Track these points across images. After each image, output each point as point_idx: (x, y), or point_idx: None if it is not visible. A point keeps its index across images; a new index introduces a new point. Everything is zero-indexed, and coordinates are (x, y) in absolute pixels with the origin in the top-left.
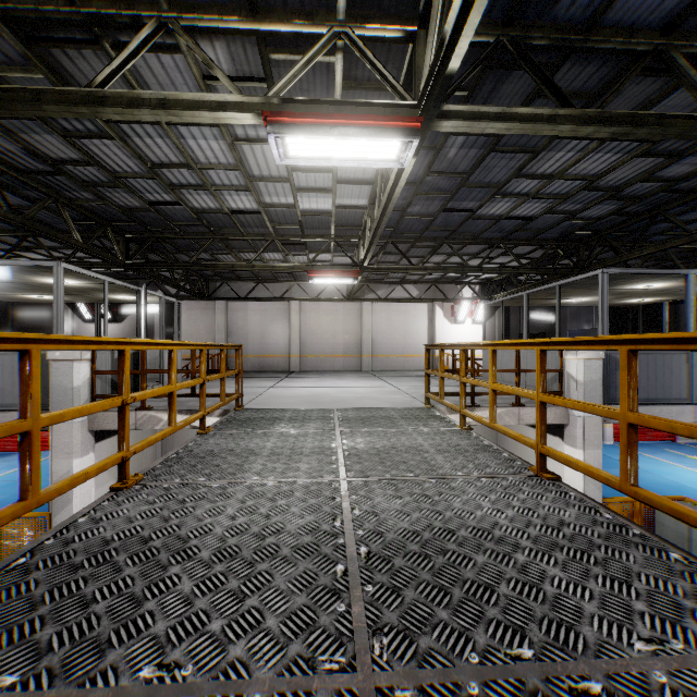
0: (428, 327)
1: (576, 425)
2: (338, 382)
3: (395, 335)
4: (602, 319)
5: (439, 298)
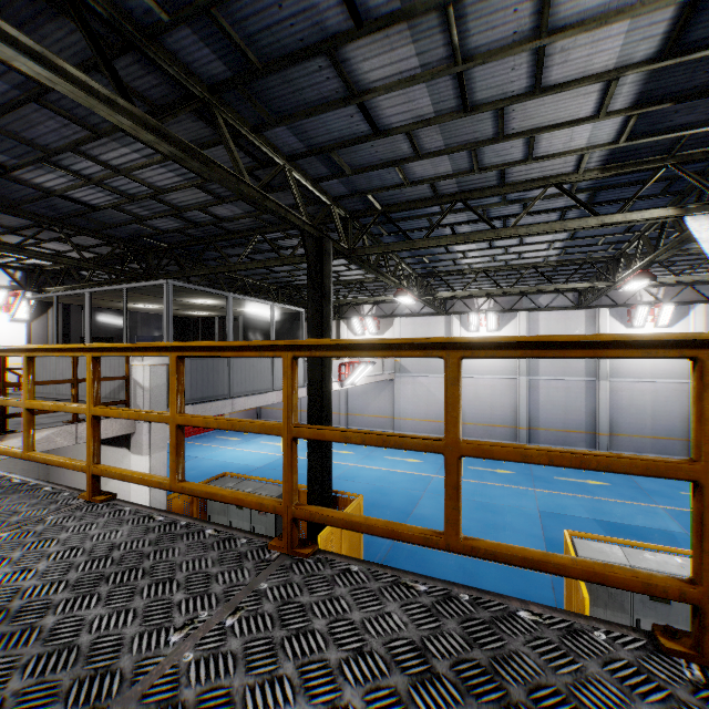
0: None
1: (143, 432)
2: None
3: None
4: (168, 327)
5: None
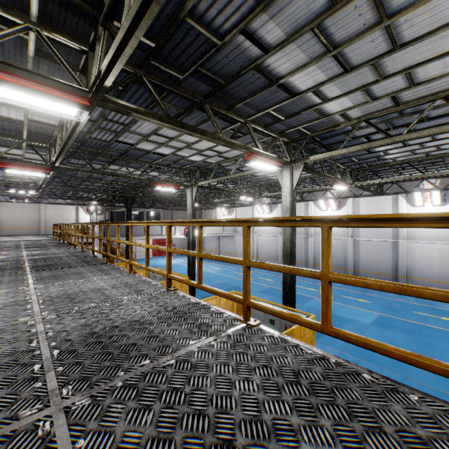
0: (76, 215)
1: (96, 242)
2: (25, 237)
3: (59, 219)
4: (104, 218)
5: (81, 204)
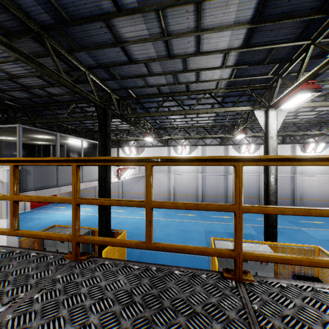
0: None
1: (3, 206)
2: None
3: None
4: (20, 149)
5: None
